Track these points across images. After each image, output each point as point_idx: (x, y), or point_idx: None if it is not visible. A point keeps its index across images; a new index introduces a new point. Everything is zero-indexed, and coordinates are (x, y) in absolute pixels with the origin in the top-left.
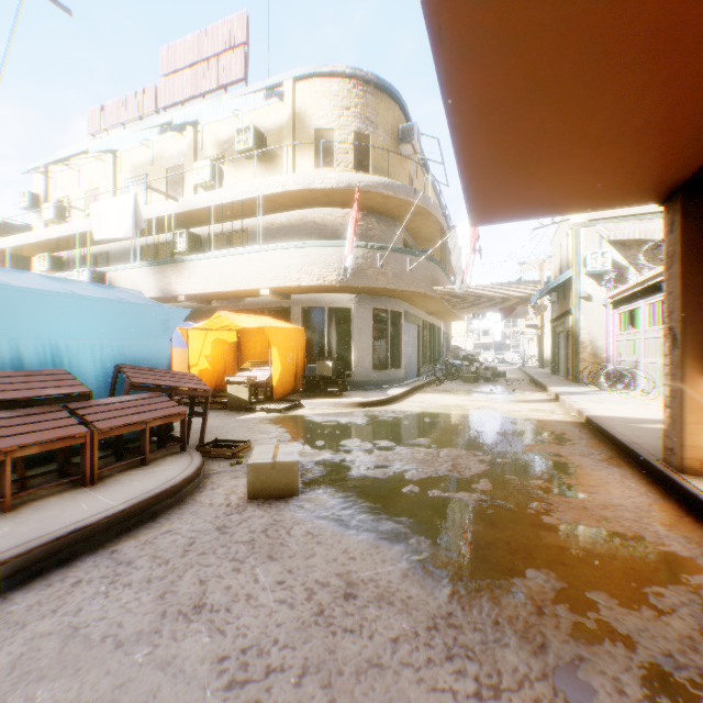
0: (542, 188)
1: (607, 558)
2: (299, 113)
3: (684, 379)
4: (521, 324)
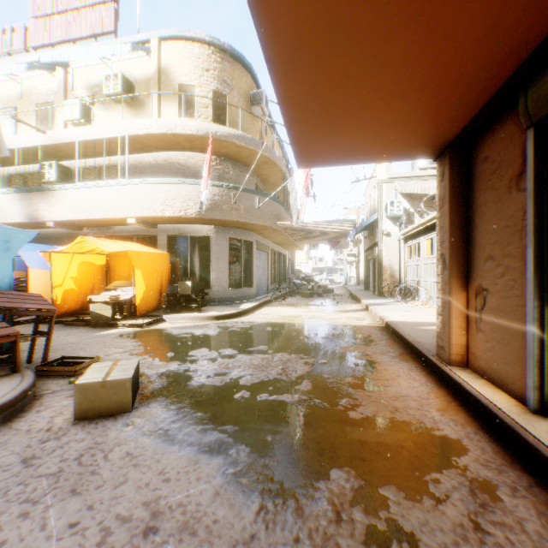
0: (350, 136)
1: (398, 448)
2: (164, 69)
3: (452, 293)
4: (344, 253)
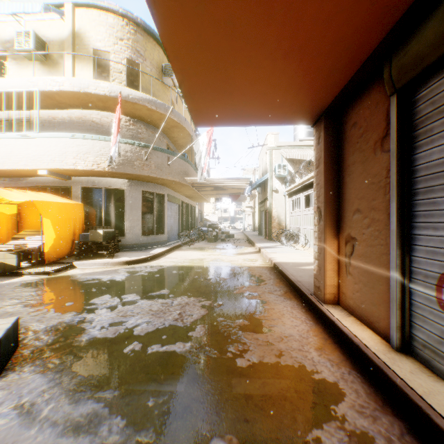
0: (240, 96)
1: (281, 400)
2: (79, 33)
3: (327, 241)
4: (243, 206)
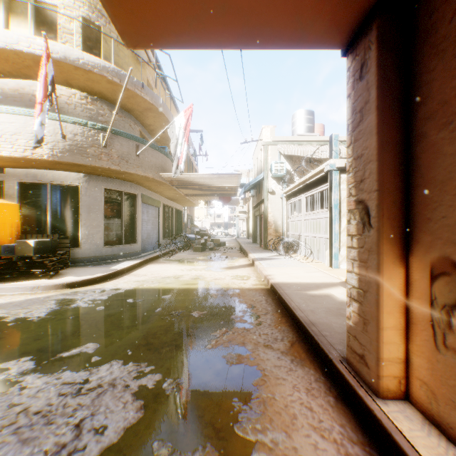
0: None
1: None
2: None
3: (383, 269)
4: (237, 210)
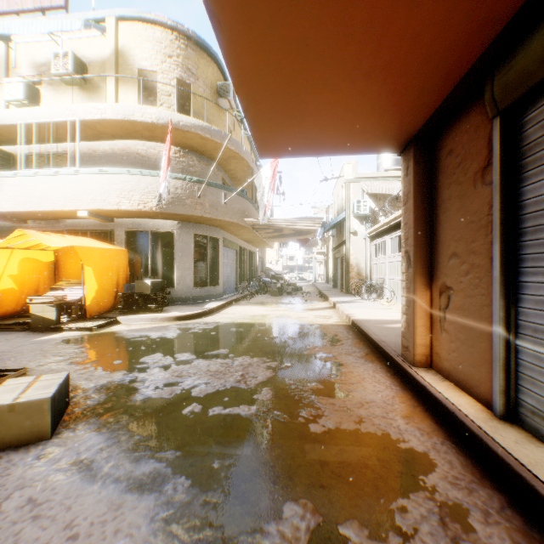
0: (313, 123)
1: (362, 468)
2: (122, 51)
3: (417, 292)
4: (314, 252)
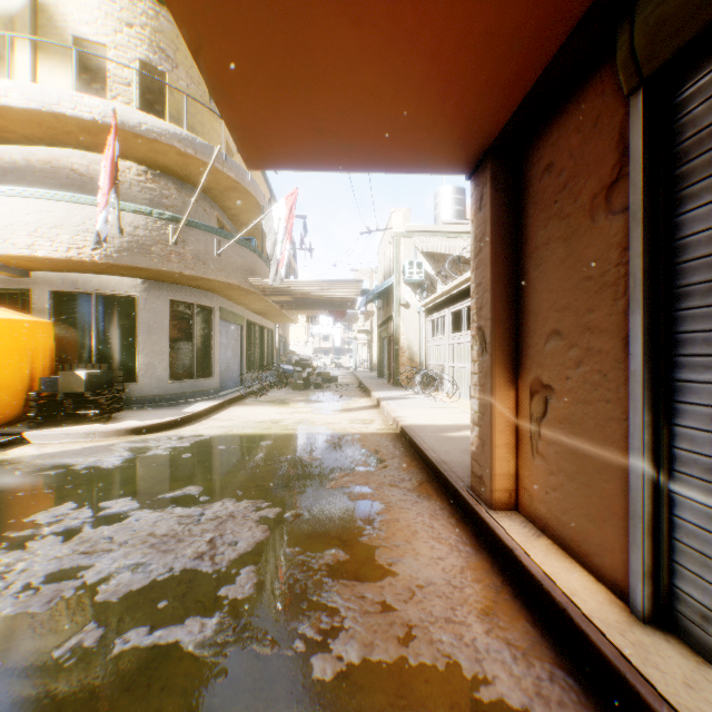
0: (330, 98)
1: None
2: (46, 4)
3: (496, 391)
4: (354, 330)
